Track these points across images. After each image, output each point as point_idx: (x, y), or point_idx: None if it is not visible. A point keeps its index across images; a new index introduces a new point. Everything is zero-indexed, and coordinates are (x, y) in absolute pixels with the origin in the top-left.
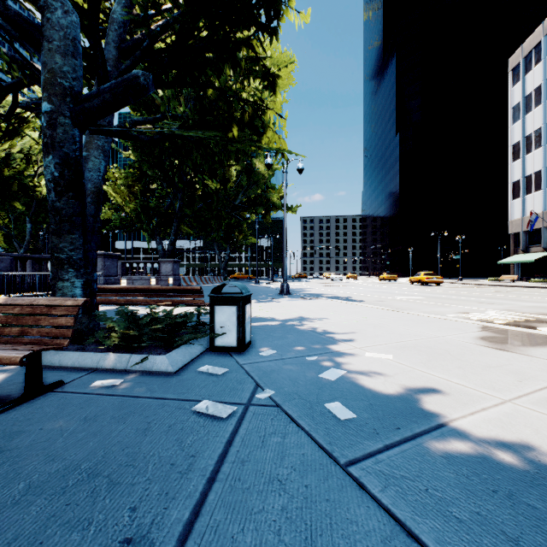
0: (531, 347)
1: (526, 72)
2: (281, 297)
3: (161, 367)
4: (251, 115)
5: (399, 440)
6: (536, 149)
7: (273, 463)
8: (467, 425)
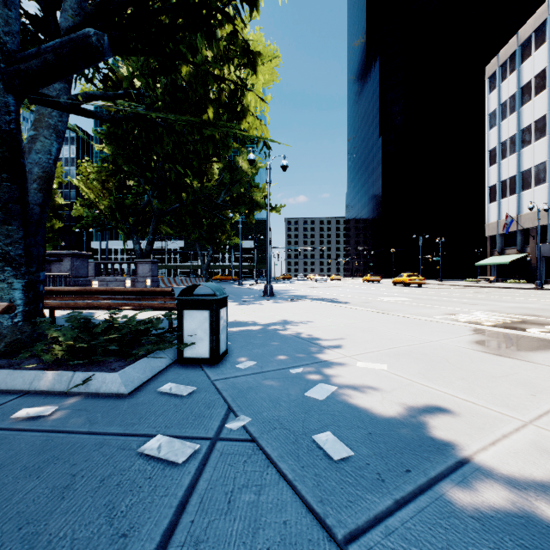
0: (530, 352)
1: (502, 80)
2: (264, 299)
3: (111, 387)
4: (229, 95)
5: (412, 491)
6: (511, 154)
7: (242, 543)
8: (492, 461)
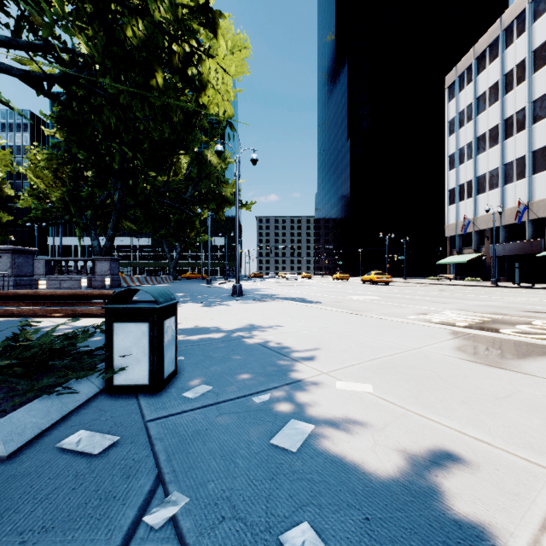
0: (520, 360)
1: (460, 90)
2: (233, 300)
3: None
4: (183, 59)
5: None
6: (468, 160)
7: None
8: None
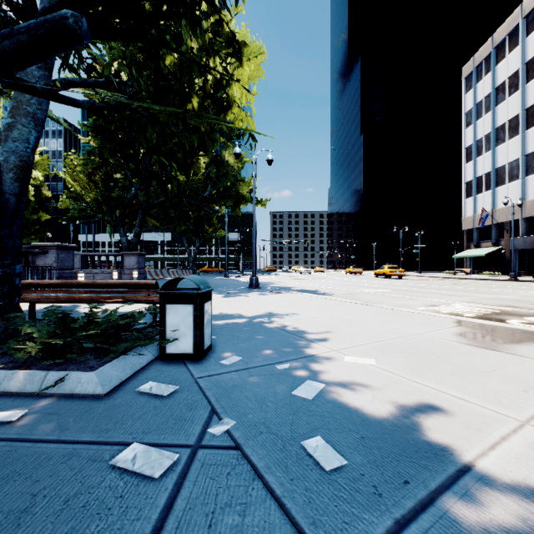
0: (515, 344)
1: (478, 81)
2: (250, 291)
3: (86, 387)
4: (214, 85)
5: (413, 508)
6: (486, 152)
7: None
8: (495, 469)
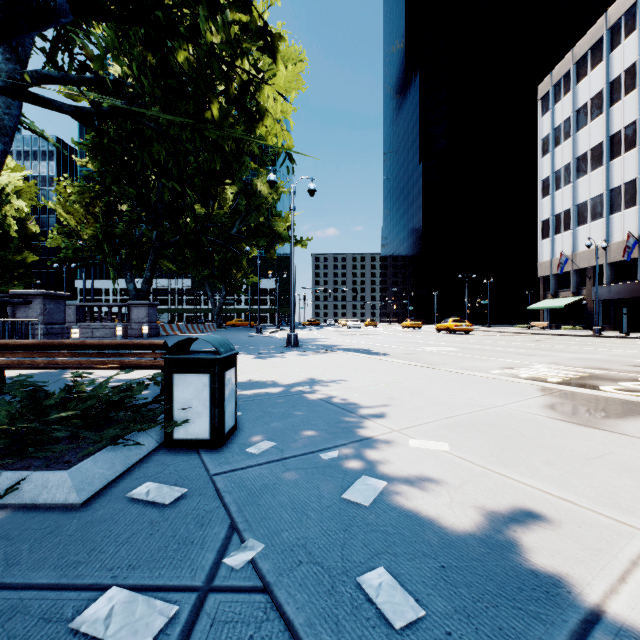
0: (618, 419)
1: (556, 102)
2: (288, 351)
3: (55, 494)
4: (240, 88)
5: None
6: (565, 185)
7: None
8: (633, 616)
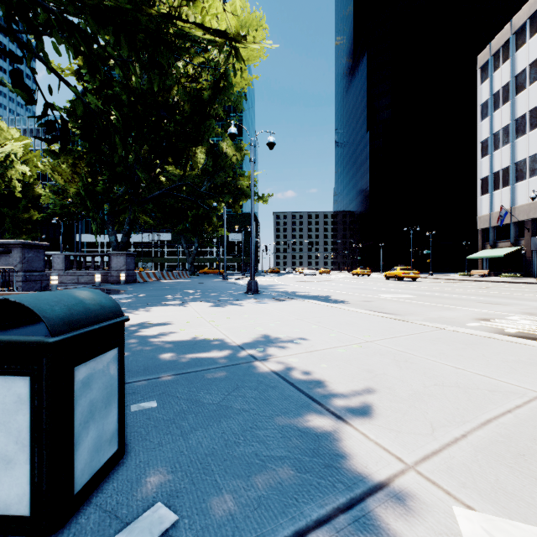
0: None
1: (494, 70)
2: (247, 298)
3: None
4: None
5: None
6: (504, 145)
7: None
8: None
